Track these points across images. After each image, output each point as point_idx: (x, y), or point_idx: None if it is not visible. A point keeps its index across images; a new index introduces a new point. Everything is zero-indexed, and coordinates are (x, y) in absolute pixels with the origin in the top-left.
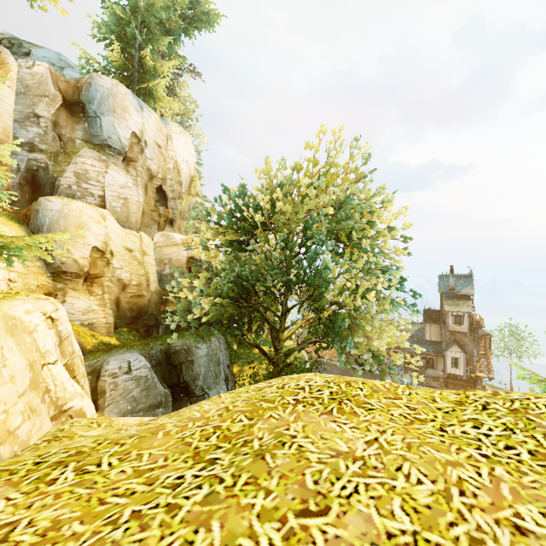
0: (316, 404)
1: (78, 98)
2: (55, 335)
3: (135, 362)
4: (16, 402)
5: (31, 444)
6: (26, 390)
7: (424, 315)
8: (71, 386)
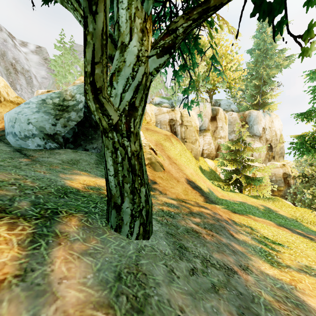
0: None
1: (245, 121)
2: None
3: None
4: None
5: None
6: None
7: None
8: None
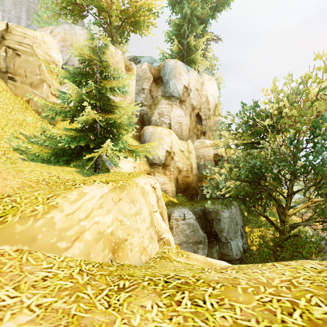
0: None
1: (159, 75)
2: (155, 196)
3: (187, 214)
4: (146, 232)
5: (152, 256)
6: (149, 226)
7: None
8: (163, 225)
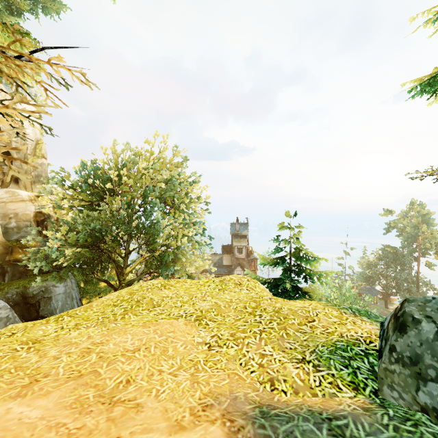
0: (155, 288)
1: None
2: None
3: None
4: None
5: None
6: None
7: (222, 249)
8: None
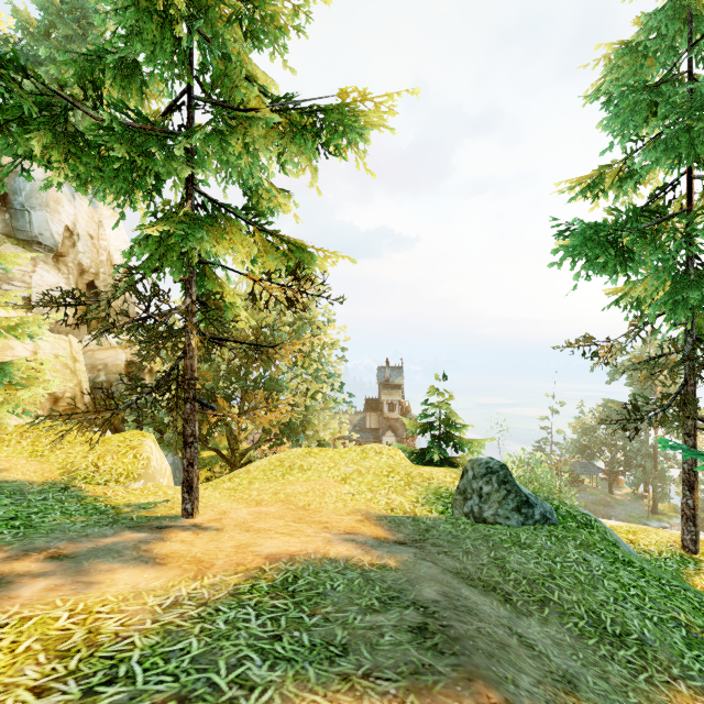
0: (301, 456)
1: None
2: None
3: None
4: None
5: None
6: None
7: (366, 404)
8: None
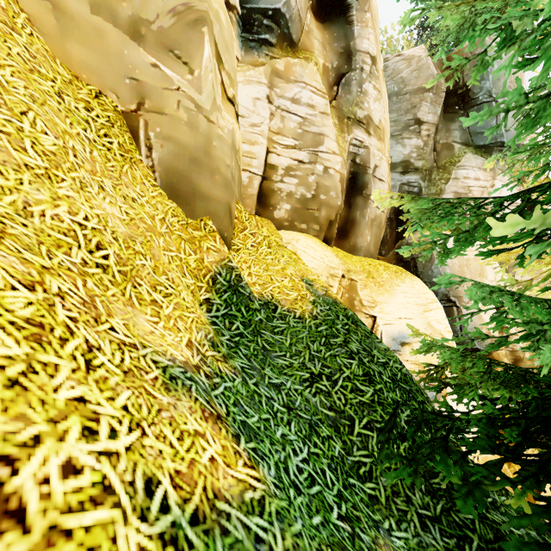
0: None
1: (456, 83)
2: None
3: None
4: None
5: None
6: None
7: None
8: None
